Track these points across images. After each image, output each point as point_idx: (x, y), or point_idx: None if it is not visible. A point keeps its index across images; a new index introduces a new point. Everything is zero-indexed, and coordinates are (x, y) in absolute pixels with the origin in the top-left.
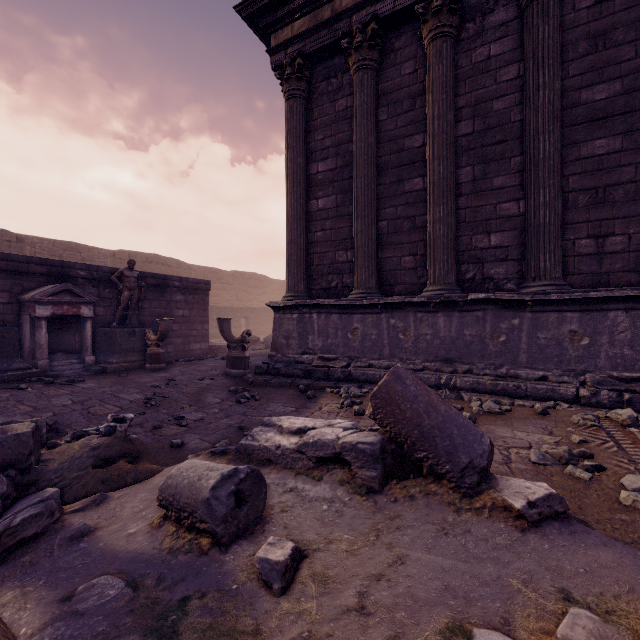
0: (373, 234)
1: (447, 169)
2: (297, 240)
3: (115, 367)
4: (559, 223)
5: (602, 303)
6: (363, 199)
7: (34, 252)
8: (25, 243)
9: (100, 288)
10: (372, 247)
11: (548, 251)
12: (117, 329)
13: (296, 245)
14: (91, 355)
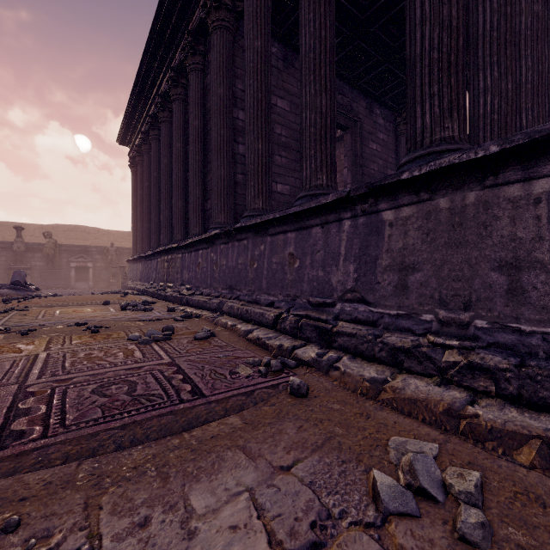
0: (142, 231)
1: (145, 205)
2: (134, 233)
3: (98, 287)
4: (156, 227)
5: (151, 257)
6: (138, 217)
7: (115, 238)
8: (111, 234)
9: (103, 255)
10: (141, 236)
11: (152, 238)
12: (102, 272)
13: (133, 235)
14: (92, 282)
